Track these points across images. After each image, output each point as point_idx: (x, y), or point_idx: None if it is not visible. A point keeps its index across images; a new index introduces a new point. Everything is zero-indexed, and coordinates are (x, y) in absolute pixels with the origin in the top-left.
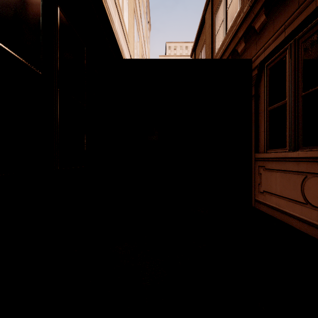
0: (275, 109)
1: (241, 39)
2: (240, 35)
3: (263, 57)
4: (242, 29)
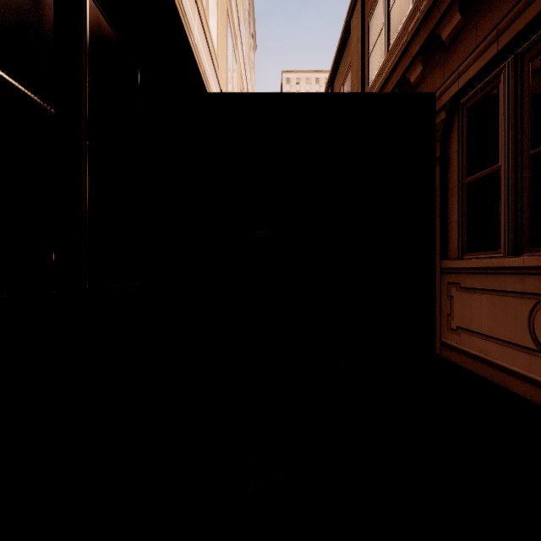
0: (478, 180)
1: (416, 58)
2: (414, 51)
3: (456, 90)
4: (418, 40)
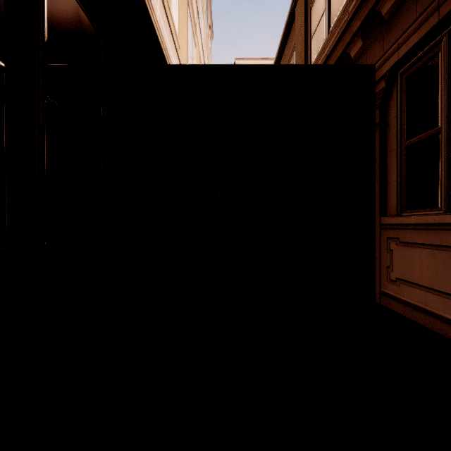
0: (418, 143)
1: (357, 34)
2: (354, 27)
3: (395, 60)
4: (358, 17)
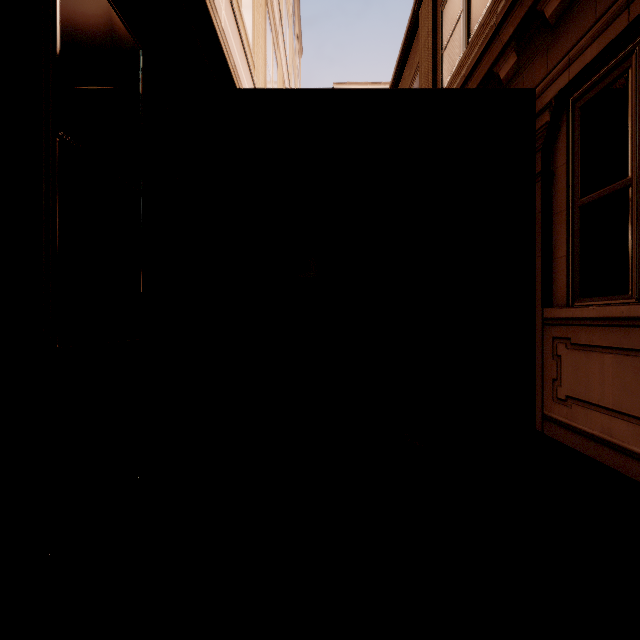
0: (598, 201)
1: (509, 45)
2: (505, 36)
3: (565, 82)
4: (511, 21)
